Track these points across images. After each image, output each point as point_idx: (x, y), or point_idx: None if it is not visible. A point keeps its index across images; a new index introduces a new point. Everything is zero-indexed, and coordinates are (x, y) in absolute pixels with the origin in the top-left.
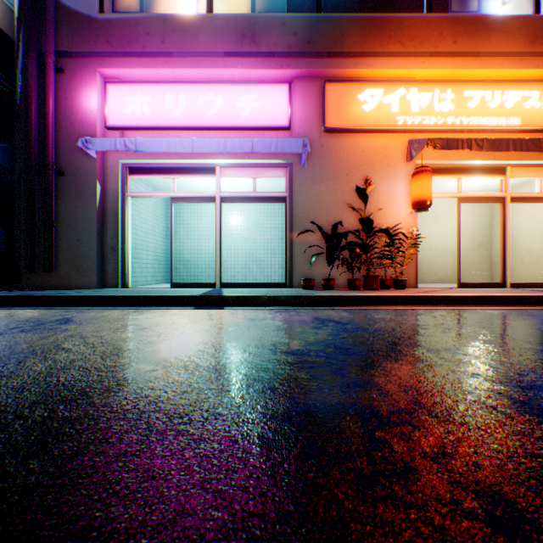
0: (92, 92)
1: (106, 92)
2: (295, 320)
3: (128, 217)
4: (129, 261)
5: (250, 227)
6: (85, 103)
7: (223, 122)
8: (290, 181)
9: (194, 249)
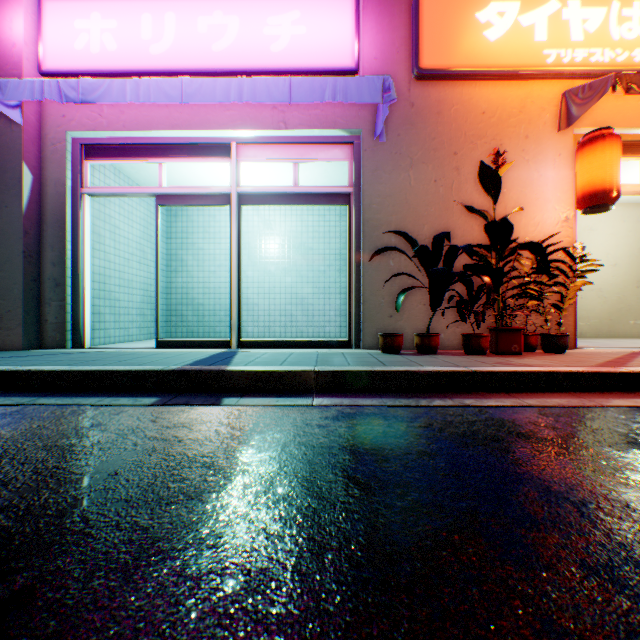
0: (16, 11)
1: (41, 13)
2: (398, 467)
3: (84, 229)
4: (85, 303)
5: (293, 254)
6: (3, 29)
7: (241, 62)
8: (357, 165)
9: (209, 286)
